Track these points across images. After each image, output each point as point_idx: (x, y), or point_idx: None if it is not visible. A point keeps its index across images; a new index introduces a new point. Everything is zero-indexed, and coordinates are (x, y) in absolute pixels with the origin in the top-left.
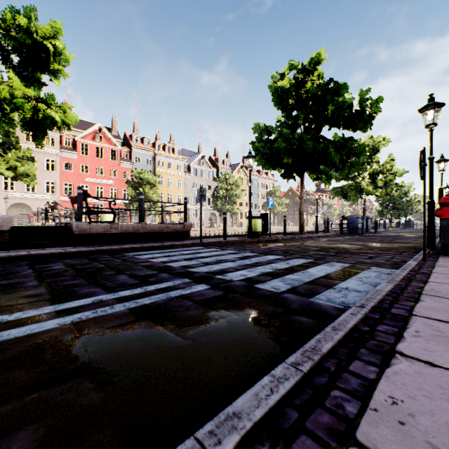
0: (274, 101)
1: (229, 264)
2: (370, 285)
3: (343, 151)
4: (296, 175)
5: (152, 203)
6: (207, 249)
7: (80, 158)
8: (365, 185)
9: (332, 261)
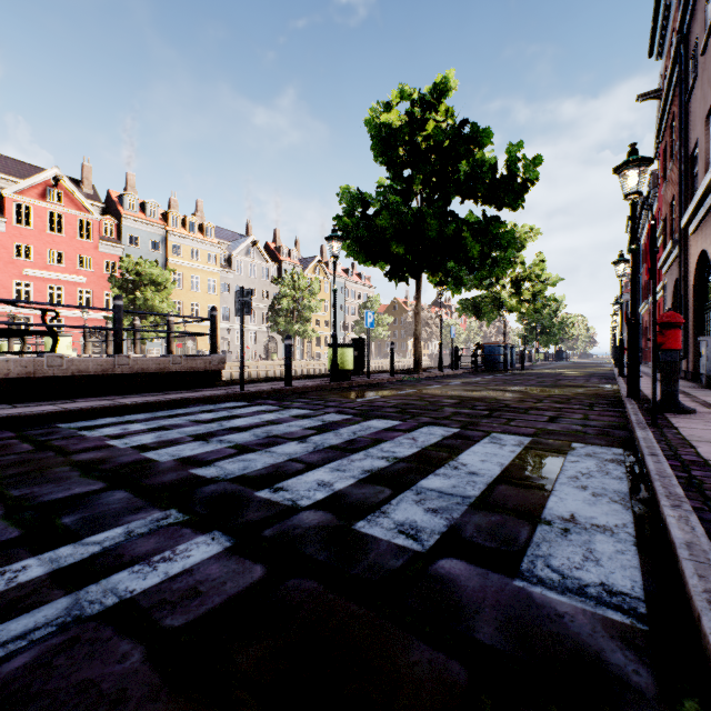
0: (375, 149)
1: (292, 449)
2: (611, 501)
3: (484, 239)
4: (410, 275)
5: (160, 318)
6: (252, 407)
7: (13, 230)
8: (507, 297)
9: (493, 430)
